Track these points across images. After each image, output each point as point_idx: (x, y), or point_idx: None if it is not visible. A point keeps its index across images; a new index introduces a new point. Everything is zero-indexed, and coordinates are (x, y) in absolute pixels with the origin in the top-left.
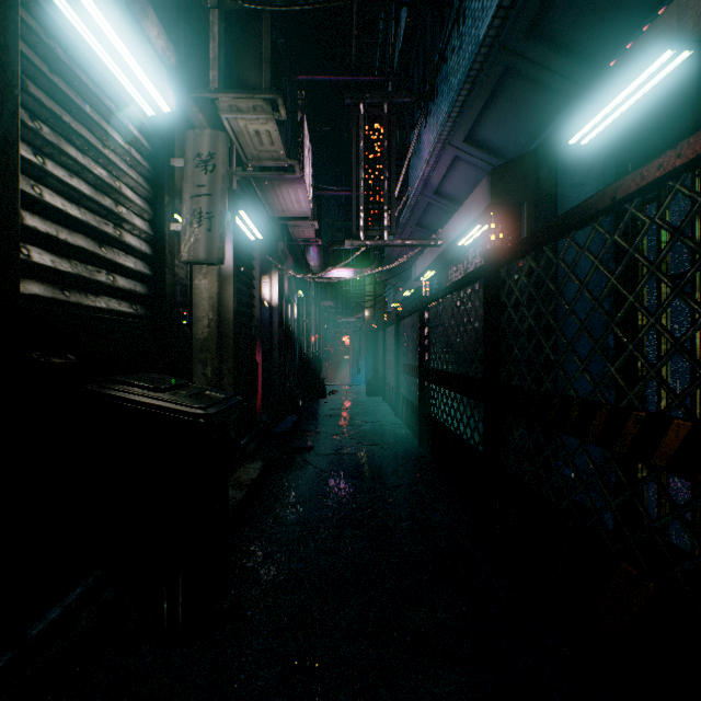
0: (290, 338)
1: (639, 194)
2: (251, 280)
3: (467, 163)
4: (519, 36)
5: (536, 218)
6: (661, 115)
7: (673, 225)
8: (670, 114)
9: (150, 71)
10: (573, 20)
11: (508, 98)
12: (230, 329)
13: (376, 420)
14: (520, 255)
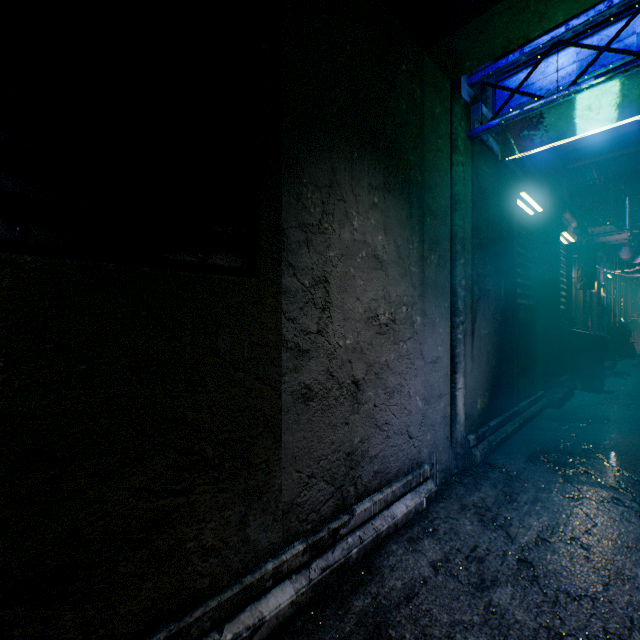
0: (603, 312)
1: None
2: None
3: None
4: None
5: None
6: None
7: None
8: None
9: (573, 237)
10: None
11: None
12: (580, 310)
13: None
14: None
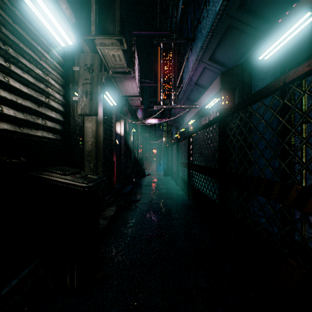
0: (129, 150)
1: (297, 79)
2: (111, 124)
3: (209, 70)
4: (235, 9)
5: (242, 95)
6: (303, 45)
7: (307, 97)
8: (308, 44)
9: (62, 25)
10: (260, 1)
11: (229, 39)
12: (101, 146)
13: (168, 187)
14: (236, 111)
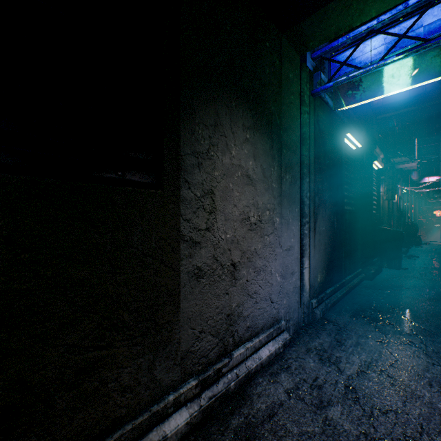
0: (400, 215)
1: None
2: None
3: None
4: None
5: None
6: None
7: None
8: None
9: (381, 165)
10: None
11: None
12: (385, 214)
13: None
14: None
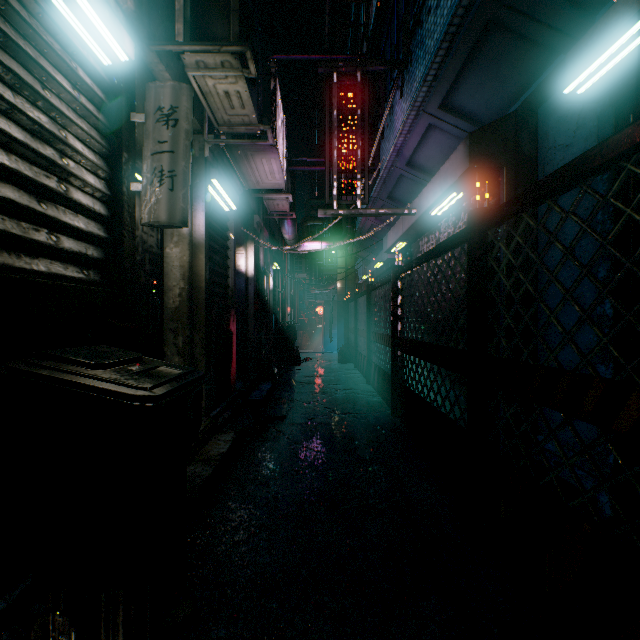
0: (266, 308)
1: None
2: (225, 251)
3: (441, 132)
4: None
5: (515, 183)
6: None
7: None
8: None
9: (100, 7)
10: None
11: (488, 56)
12: (202, 298)
13: (348, 387)
14: (515, 213)
